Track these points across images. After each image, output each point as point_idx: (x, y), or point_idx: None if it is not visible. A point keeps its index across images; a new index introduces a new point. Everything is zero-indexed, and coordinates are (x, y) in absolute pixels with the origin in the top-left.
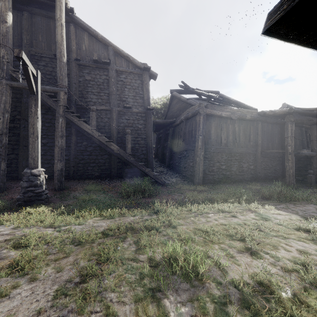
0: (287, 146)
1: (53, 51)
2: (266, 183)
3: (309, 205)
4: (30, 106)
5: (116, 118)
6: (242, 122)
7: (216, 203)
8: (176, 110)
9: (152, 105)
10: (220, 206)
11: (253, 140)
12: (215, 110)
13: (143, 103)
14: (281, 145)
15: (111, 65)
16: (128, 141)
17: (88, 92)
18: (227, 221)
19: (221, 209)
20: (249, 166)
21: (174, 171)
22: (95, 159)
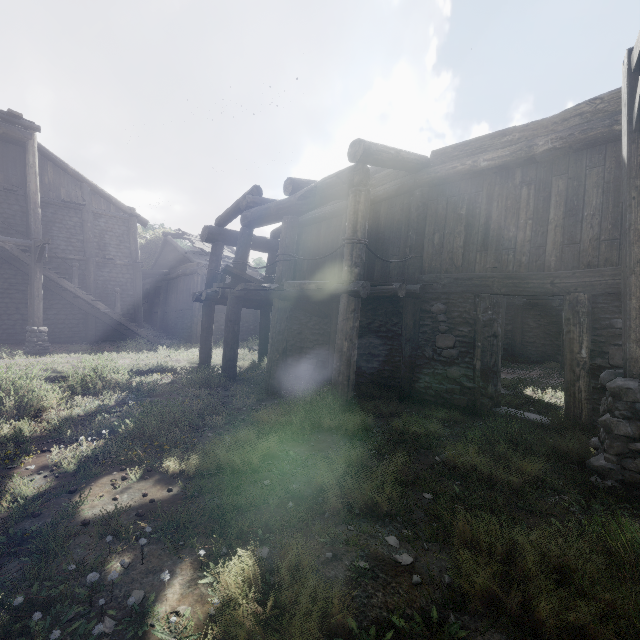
0: None
1: (5, 185)
2: None
3: None
4: (36, 272)
5: (94, 271)
6: None
7: None
8: (172, 260)
9: None
10: None
11: None
12: None
13: (130, 254)
14: None
15: (86, 206)
16: (117, 301)
17: (54, 237)
18: None
19: None
20: (249, 326)
21: (169, 333)
22: (65, 319)
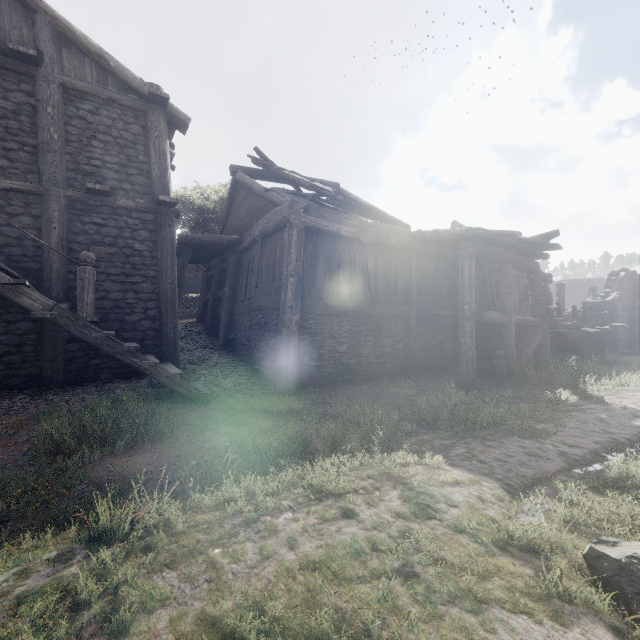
0: (463, 304)
1: None
2: (427, 379)
3: (510, 441)
4: None
5: (60, 219)
6: (382, 250)
7: (312, 458)
8: (244, 215)
9: (194, 200)
10: (316, 476)
11: (402, 290)
12: (327, 220)
13: (150, 186)
14: (452, 301)
15: (44, 66)
16: (83, 285)
17: None
18: (323, 542)
19: (318, 485)
20: (395, 343)
21: (236, 357)
22: None
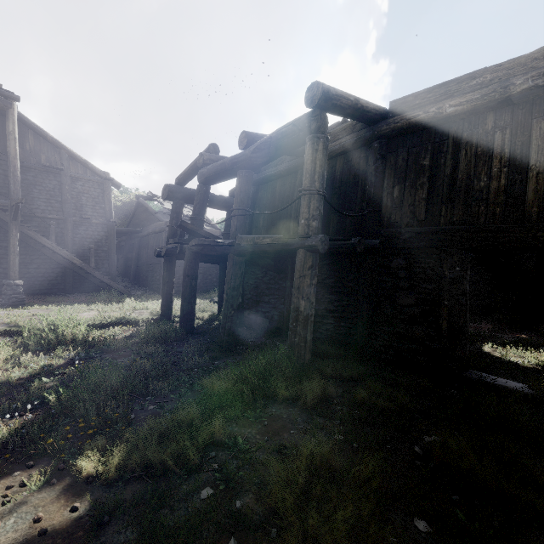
0: None
1: None
2: None
3: None
4: (11, 230)
5: (71, 229)
6: None
7: None
8: (144, 219)
9: None
10: None
11: None
12: None
13: (105, 213)
14: None
15: (64, 170)
16: (92, 256)
17: (35, 198)
18: None
19: None
20: (212, 278)
21: (140, 285)
22: (44, 272)
